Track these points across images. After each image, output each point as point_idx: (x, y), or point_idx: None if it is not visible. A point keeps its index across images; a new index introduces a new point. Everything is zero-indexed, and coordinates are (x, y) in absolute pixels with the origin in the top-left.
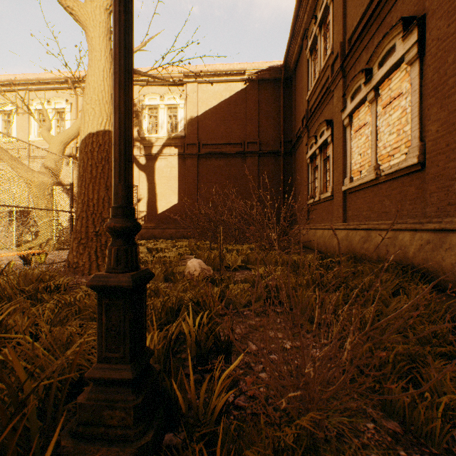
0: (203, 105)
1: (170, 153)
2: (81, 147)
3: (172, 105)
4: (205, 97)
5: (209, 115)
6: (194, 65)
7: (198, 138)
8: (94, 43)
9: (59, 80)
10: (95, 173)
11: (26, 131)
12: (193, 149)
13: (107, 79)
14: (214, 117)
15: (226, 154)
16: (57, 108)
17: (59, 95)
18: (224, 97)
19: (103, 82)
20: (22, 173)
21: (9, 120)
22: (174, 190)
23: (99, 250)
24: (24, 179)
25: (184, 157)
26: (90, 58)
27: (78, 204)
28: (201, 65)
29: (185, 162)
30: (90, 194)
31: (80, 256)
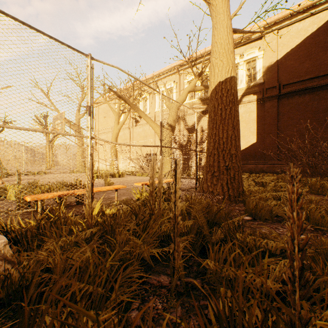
0: (283, 48)
1: (249, 100)
2: (211, 96)
3: (251, 59)
4: (285, 40)
5: (291, 55)
6: (272, 16)
7: (277, 81)
8: (217, 8)
9: (170, 69)
10: (223, 115)
11: (153, 106)
12: (272, 92)
13: (230, 33)
14: (297, 55)
15: (313, 88)
16: (168, 88)
17: (169, 80)
18: (309, 31)
19: (227, 36)
20: (156, 130)
21: (146, 102)
22: (252, 131)
23: (228, 182)
24: (157, 133)
25: (262, 101)
26: (214, 23)
27: (208, 143)
28: (279, 13)
29: (263, 105)
30: (219, 134)
31: (213, 187)
